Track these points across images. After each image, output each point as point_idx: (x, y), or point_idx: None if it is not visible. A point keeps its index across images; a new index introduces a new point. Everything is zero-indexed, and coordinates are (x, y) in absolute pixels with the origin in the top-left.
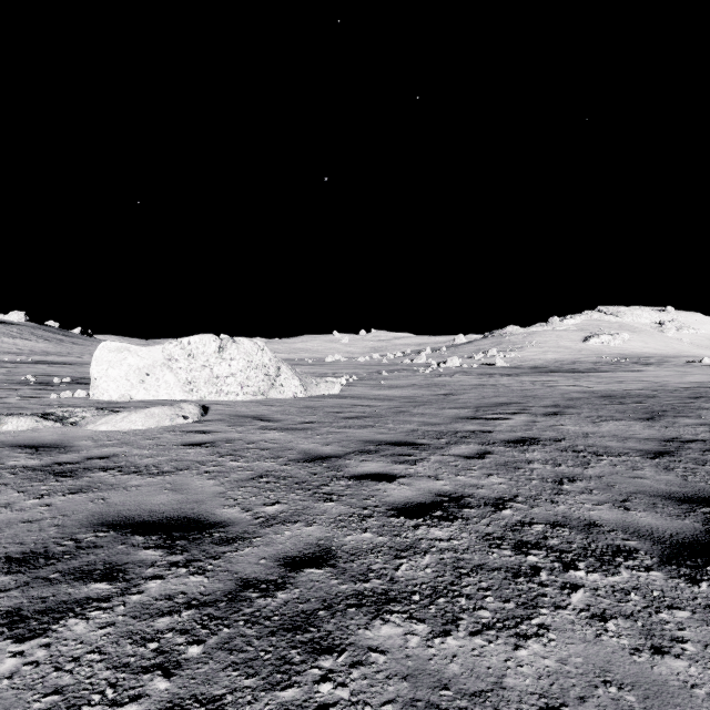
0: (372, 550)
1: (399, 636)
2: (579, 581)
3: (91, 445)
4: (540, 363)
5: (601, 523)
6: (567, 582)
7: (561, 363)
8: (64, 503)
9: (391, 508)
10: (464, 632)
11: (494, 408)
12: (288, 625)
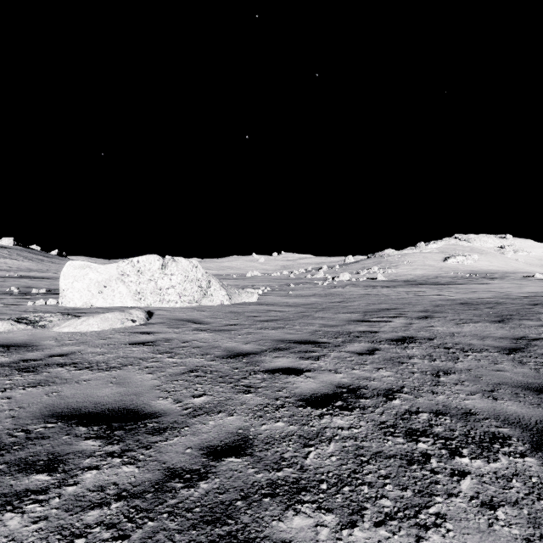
0: (284, 439)
1: (310, 528)
2: (465, 468)
3: (54, 344)
4: (411, 277)
5: (476, 411)
6: (455, 469)
7: (427, 277)
8: (23, 396)
9: (299, 399)
10: (369, 523)
11: (378, 313)
12: (208, 517)
